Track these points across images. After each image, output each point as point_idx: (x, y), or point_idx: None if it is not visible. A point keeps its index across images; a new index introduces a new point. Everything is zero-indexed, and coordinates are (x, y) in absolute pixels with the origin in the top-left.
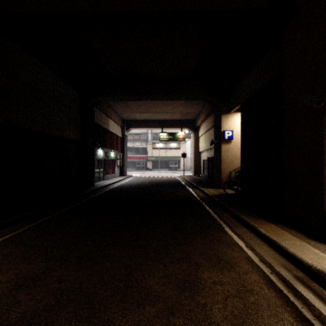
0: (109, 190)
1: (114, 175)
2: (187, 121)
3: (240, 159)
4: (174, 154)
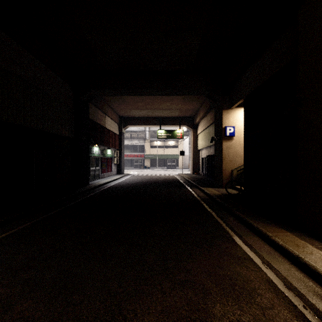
0: (104, 189)
1: (111, 174)
2: (185, 119)
3: (243, 156)
4: (172, 152)
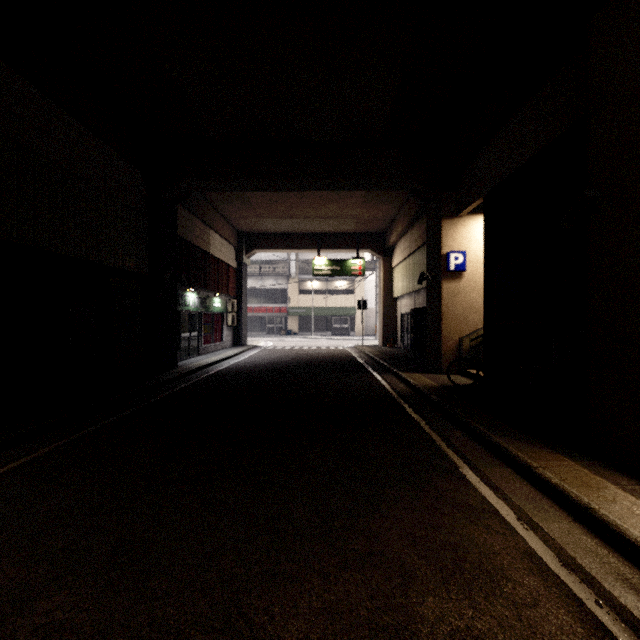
0: (207, 376)
1: (222, 346)
2: (368, 237)
3: (483, 311)
4: (342, 302)
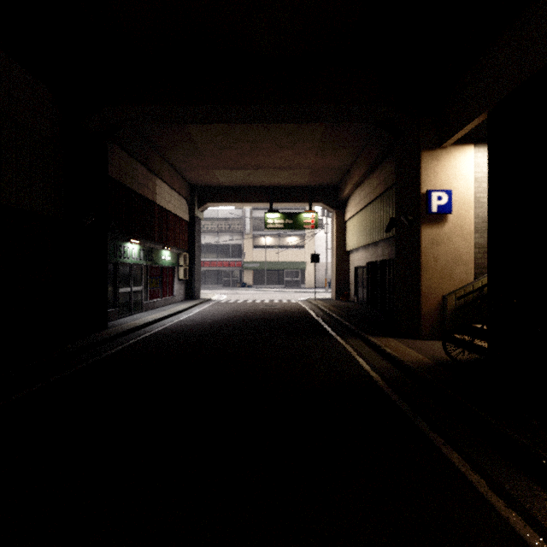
0: (136, 342)
1: (172, 300)
2: (321, 190)
3: (488, 262)
4: (294, 256)
